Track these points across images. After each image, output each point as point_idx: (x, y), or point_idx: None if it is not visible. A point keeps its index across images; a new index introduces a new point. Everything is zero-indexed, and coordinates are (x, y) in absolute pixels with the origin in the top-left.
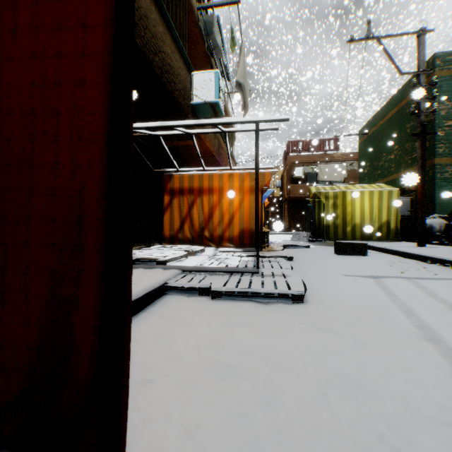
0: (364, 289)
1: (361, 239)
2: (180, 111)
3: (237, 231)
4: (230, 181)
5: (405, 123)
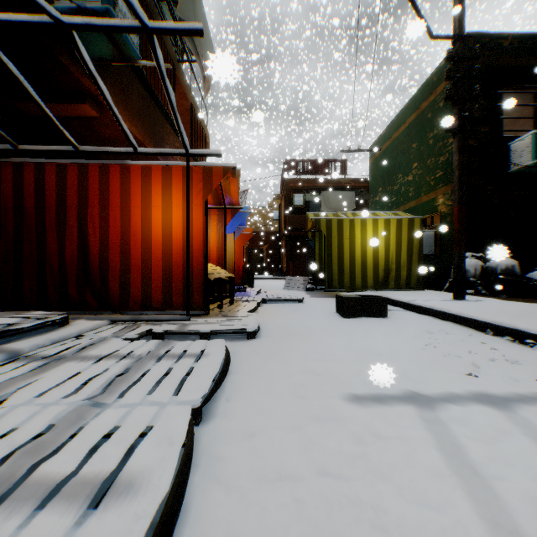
0: (419, 520)
1: (375, 287)
2: (4, 9)
3: (159, 279)
4: (145, 182)
5: (428, 132)
